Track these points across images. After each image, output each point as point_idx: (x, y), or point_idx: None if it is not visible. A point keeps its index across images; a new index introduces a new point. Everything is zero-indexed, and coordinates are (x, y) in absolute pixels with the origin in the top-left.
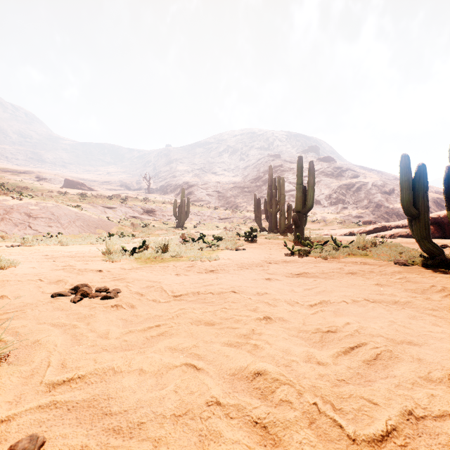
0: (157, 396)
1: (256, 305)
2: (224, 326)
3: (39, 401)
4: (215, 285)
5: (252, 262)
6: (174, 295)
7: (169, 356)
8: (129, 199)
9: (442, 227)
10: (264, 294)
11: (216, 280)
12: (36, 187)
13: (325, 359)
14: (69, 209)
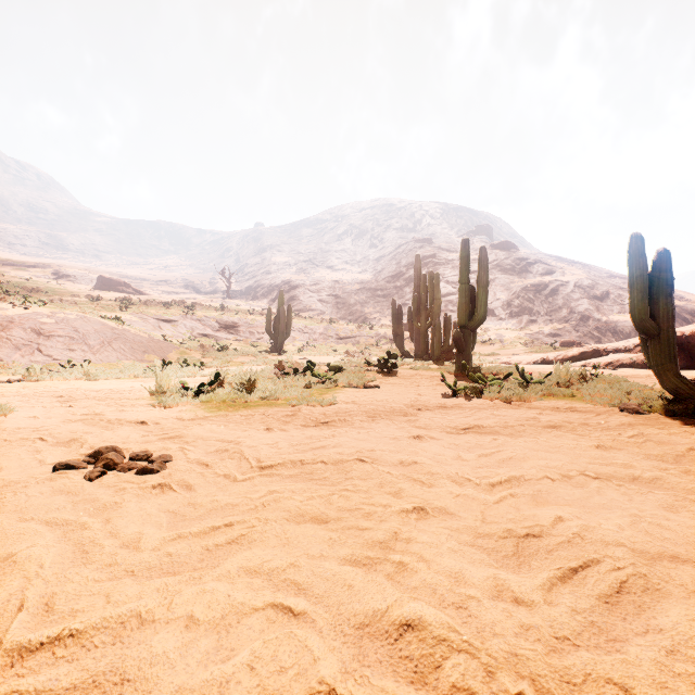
0: (216, 679)
1: (400, 485)
2: (345, 525)
3: None
4: (330, 448)
5: (390, 408)
6: (260, 466)
7: (245, 586)
8: (197, 307)
9: (688, 351)
10: (412, 465)
11: (333, 440)
12: (52, 289)
13: (530, 594)
14: (103, 322)
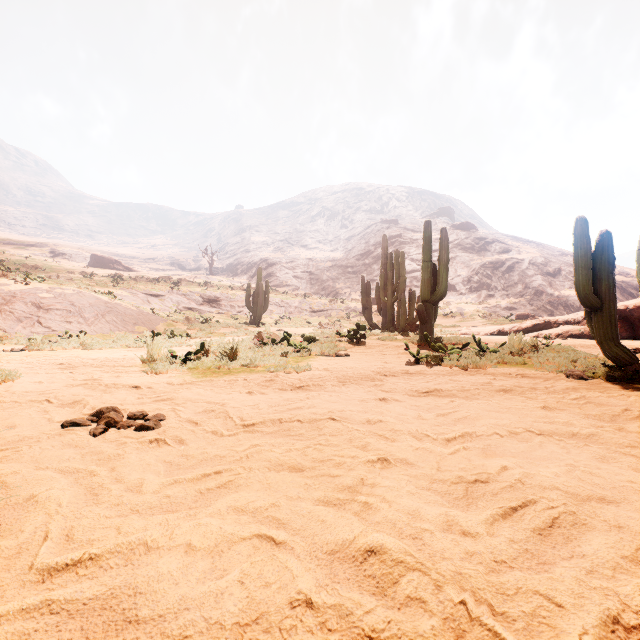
0: (213, 591)
1: (367, 440)
2: (318, 473)
3: (24, 600)
4: (305, 409)
5: (358, 374)
6: (243, 424)
7: (234, 521)
8: (182, 283)
9: (631, 323)
10: (378, 423)
11: (307, 402)
12: (50, 266)
13: (475, 527)
14: (97, 297)
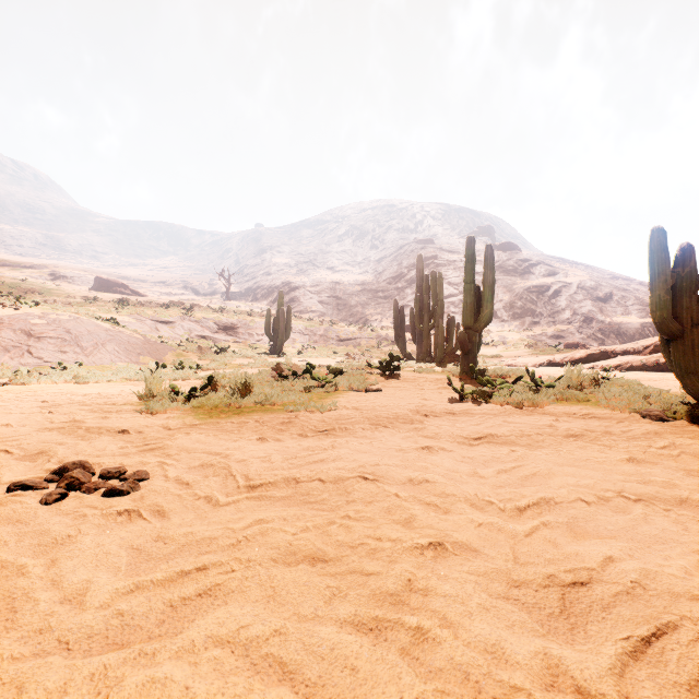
0: None
1: (411, 511)
2: (346, 568)
3: None
4: (329, 462)
5: (394, 414)
6: (248, 486)
7: (212, 668)
8: (195, 308)
9: None
10: (423, 484)
11: (332, 452)
12: (48, 289)
13: (597, 683)
14: (97, 323)
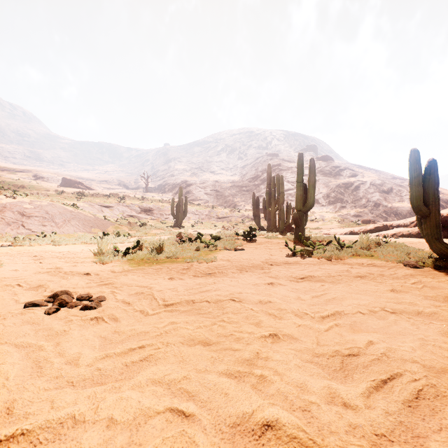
0: None
1: (260, 318)
2: (222, 347)
3: None
4: (212, 291)
5: (252, 264)
6: (165, 304)
7: (151, 394)
8: (126, 198)
9: (445, 226)
10: (268, 303)
11: (214, 286)
12: (33, 186)
13: (354, 400)
14: (65, 207)
